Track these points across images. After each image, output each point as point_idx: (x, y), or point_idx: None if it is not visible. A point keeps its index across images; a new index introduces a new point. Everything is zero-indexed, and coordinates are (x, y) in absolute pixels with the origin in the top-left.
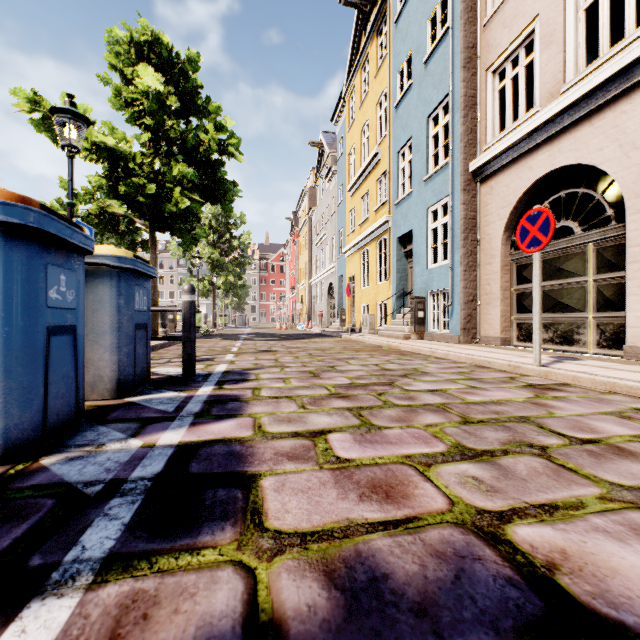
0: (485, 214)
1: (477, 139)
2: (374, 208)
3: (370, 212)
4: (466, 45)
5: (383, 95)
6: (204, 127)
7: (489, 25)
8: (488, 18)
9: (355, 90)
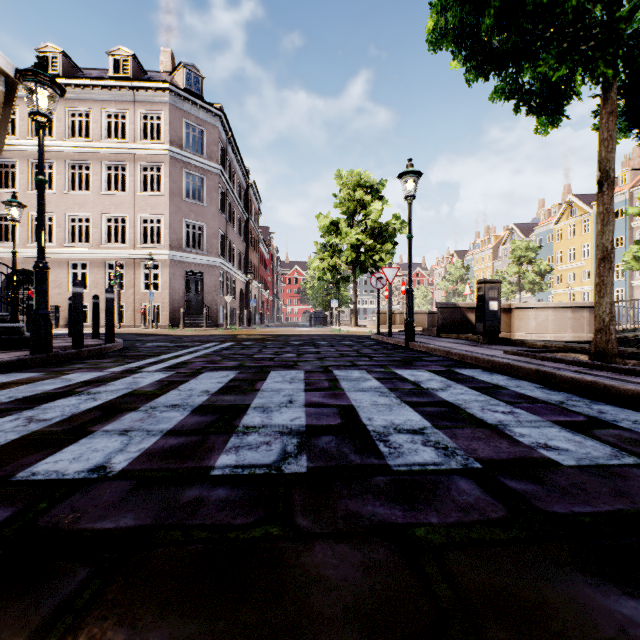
0: (635, 294)
1: (632, 276)
2: (581, 281)
3: (576, 281)
4: None
5: (586, 244)
6: (549, 269)
7: None
8: None
9: (562, 230)
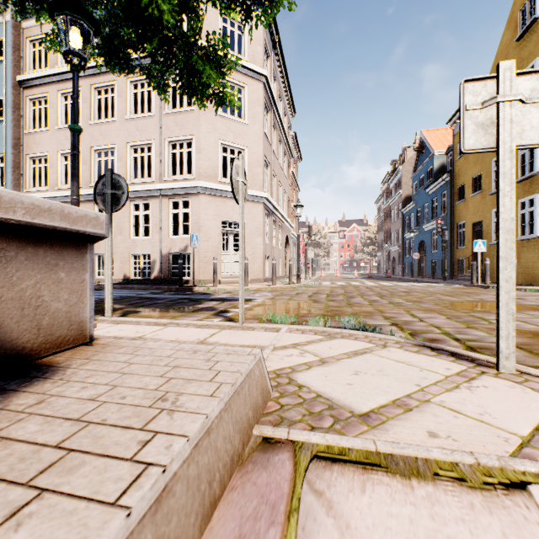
0: None
1: (22, 184)
2: None
3: None
4: (15, 137)
5: None
6: None
7: (28, 135)
8: (28, 132)
9: None
